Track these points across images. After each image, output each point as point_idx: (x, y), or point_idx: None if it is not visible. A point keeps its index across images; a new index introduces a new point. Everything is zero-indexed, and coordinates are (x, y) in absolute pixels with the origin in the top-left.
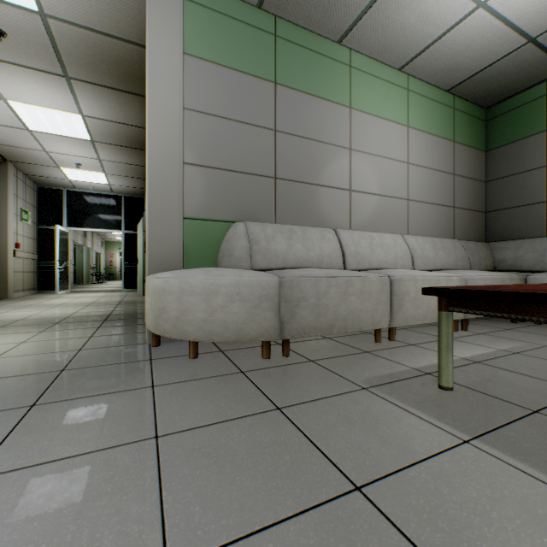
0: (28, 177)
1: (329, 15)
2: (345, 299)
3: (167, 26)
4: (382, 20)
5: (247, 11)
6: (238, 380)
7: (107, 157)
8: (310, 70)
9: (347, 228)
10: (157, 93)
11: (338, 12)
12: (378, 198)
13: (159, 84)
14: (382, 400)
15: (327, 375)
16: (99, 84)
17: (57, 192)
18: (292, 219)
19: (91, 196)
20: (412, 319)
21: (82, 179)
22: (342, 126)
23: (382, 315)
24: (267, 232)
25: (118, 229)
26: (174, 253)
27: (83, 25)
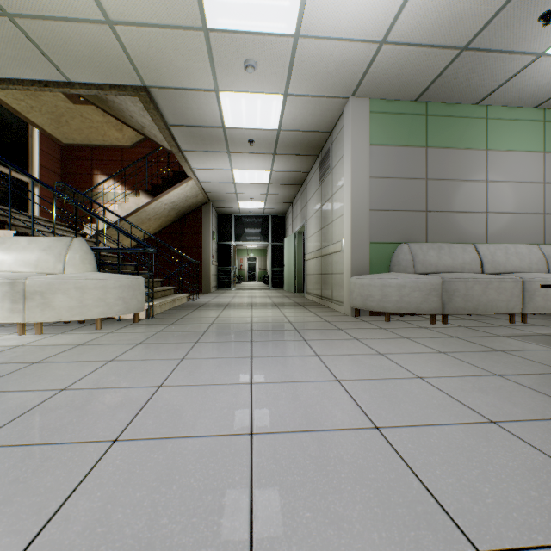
0: (214, 209)
1: (469, 93)
2: (486, 292)
3: (361, 132)
4: (516, 86)
5: (407, 106)
6: (424, 329)
7: (272, 192)
8: (452, 131)
9: (483, 242)
10: (355, 173)
11: (477, 91)
12: (512, 216)
13: (356, 167)
14: (512, 339)
15: (476, 331)
16: (291, 154)
17: (228, 217)
18: (438, 238)
19: (249, 217)
20: (542, 309)
21: (247, 207)
22: (479, 165)
23: (515, 304)
24: (423, 249)
25: (266, 241)
26: (364, 264)
27: (298, 130)
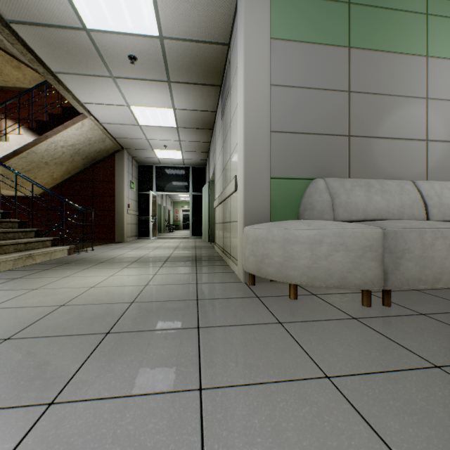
0: (133, 159)
1: None
2: None
3: (258, 18)
4: None
5: None
6: (359, 327)
7: (184, 138)
8: (383, 27)
9: (423, 179)
10: (250, 76)
11: None
12: None
13: (252, 68)
14: None
15: None
16: (189, 82)
17: (149, 168)
18: (365, 173)
19: (170, 168)
20: None
21: (166, 157)
22: (417, 76)
23: None
24: (346, 186)
25: (187, 192)
26: (263, 208)
27: (186, 38)
